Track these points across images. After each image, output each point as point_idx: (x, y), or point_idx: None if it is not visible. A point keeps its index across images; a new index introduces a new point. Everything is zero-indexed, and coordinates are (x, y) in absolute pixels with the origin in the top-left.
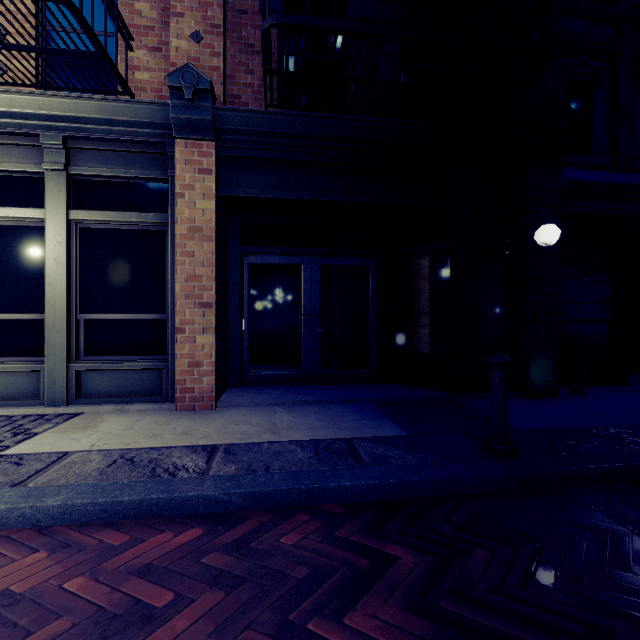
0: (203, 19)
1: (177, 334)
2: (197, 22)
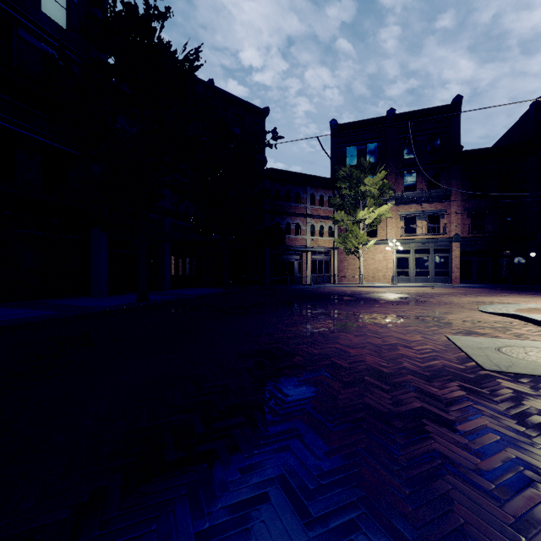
0: (457, 223)
1: (453, 273)
2: (456, 224)
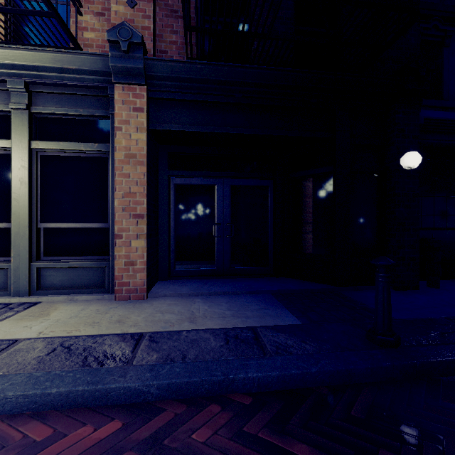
0: None
1: (116, 239)
2: None
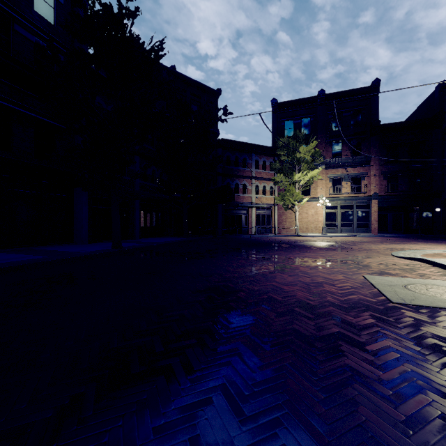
0: (375, 184)
1: (372, 225)
2: (374, 184)
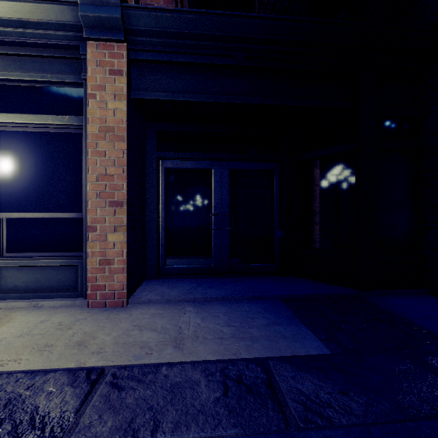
0: None
1: (88, 232)
2: None
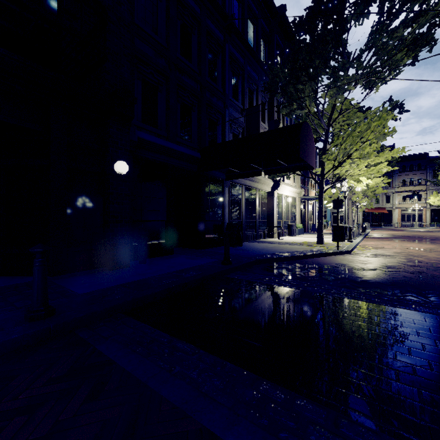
0: None
1: None
2: None
